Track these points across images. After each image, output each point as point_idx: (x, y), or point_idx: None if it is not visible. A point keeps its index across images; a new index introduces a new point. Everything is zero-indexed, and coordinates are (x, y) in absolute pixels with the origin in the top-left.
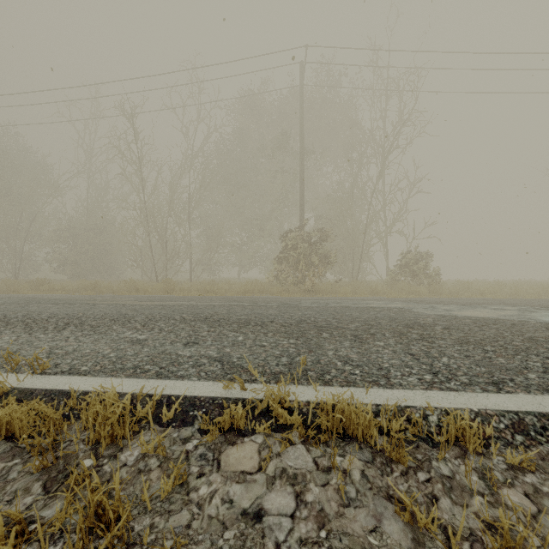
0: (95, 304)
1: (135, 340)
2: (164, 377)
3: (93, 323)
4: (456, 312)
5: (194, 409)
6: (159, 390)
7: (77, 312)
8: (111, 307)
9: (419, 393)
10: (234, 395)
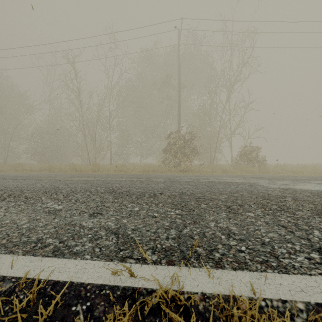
0: (41, 179)
1: (51, 211)
2: (59, 253)
3: (28, 195)
4: (292, 186)
5: (77, 302)
6: (47, 274)
7: (24, 186)
8: (50, 182)
9: (320, 281)
10: (123, 282)
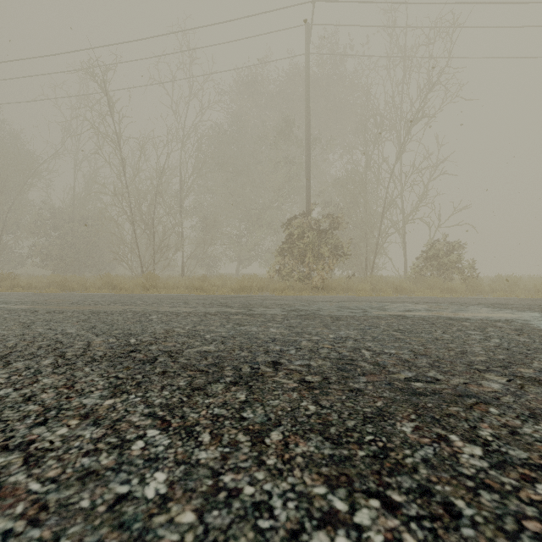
0: None
1: None
2: None
3: None
4: None
5: None
6: None
7: None
8: (1, 317)
9: None
10: None
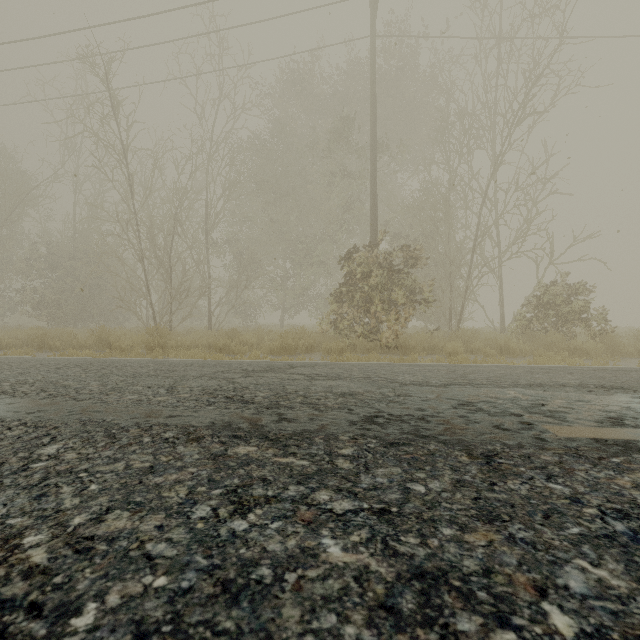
0: None
1: None
2: None
3: None
4: None
5: None
6: None
7: None
8: None
9: None
10: None
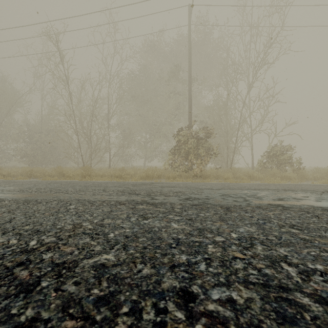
0: None
1: None
2: None
3: None
4: None
5: None
6: None
7: None
8: None
9: None
10: None
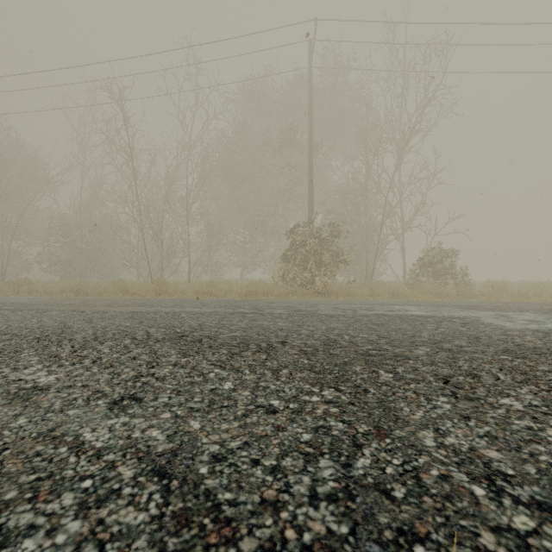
0: (47, 310)
1: (23, 391)
2: None
3: None
4: None
5: None
6: None
7: (2, 324)
8: (61, 315)
9: None
10: None
